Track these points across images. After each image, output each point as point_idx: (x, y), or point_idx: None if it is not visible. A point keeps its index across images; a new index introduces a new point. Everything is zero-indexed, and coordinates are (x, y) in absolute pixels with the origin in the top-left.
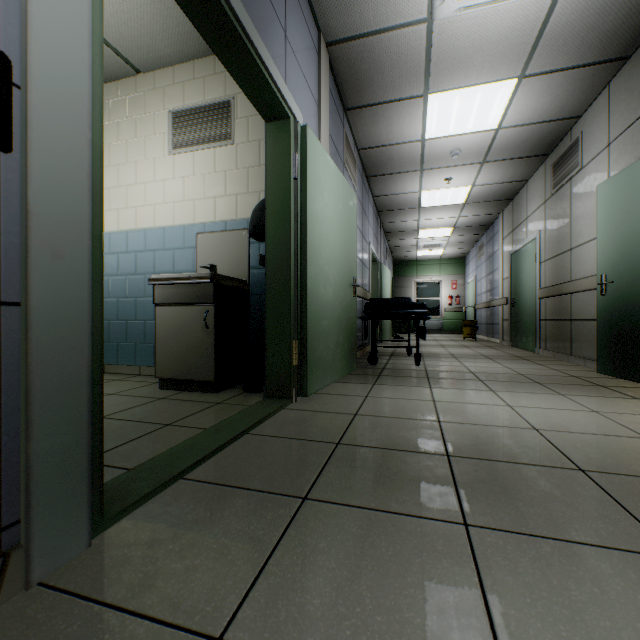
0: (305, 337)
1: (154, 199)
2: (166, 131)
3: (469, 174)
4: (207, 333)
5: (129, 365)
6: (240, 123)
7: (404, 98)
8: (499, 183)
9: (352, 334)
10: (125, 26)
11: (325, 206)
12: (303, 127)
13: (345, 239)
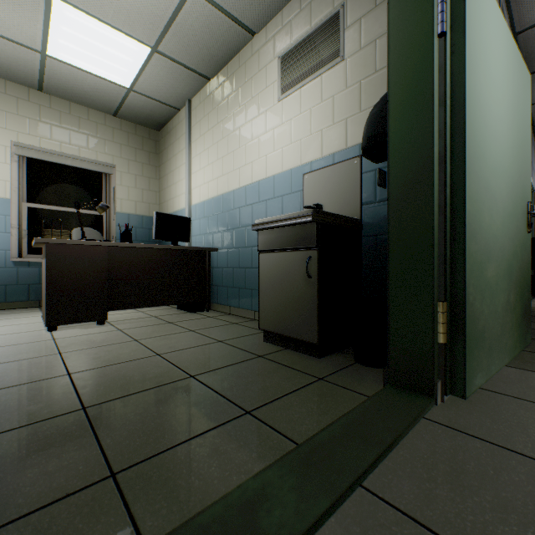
0: (460, 297)
1: (265, 150)
2: (275, 79)
3: None
4: (309, 284)
5: (246, 309)
6: (350, 31)
7: None
8: None
9: (525, 289)
10: None
11: (490, 82)
12: None
13: (516, 141)
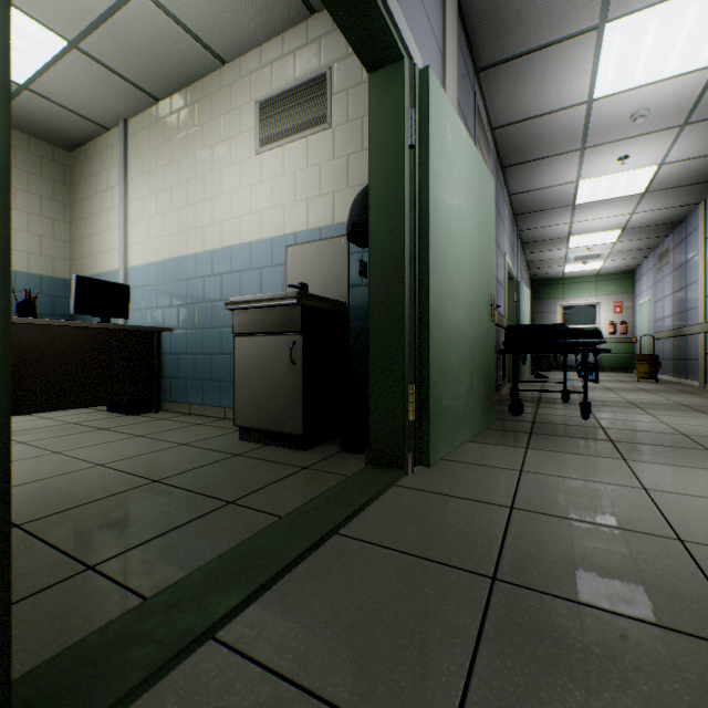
0: (426, 379)
1: (240, 210)
2: (252, 127)
3: (657, 146)
4: (293, 371)
5: (214, 406)
6: (338, 99)
7: (566, 37)
8: (706, 155)
9: (489, 373)
10: (203, 1)
11: (454, 190)
12: (422, 71)
13: (480, 240)
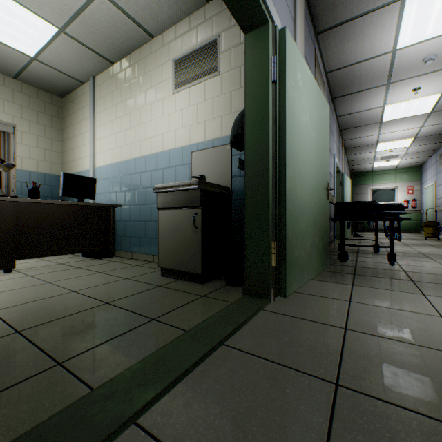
0: (283, 238)
1: (162, 130)
2: (170, 76)
3: (441, 80)
4: (195, 232)
5: (146, 254)
6: (224, 56)
7: (378, 7)
8: None
9: (325, 234)
10: None
11: (302, 111)
12: (281, 30)
13: (319, 145)
